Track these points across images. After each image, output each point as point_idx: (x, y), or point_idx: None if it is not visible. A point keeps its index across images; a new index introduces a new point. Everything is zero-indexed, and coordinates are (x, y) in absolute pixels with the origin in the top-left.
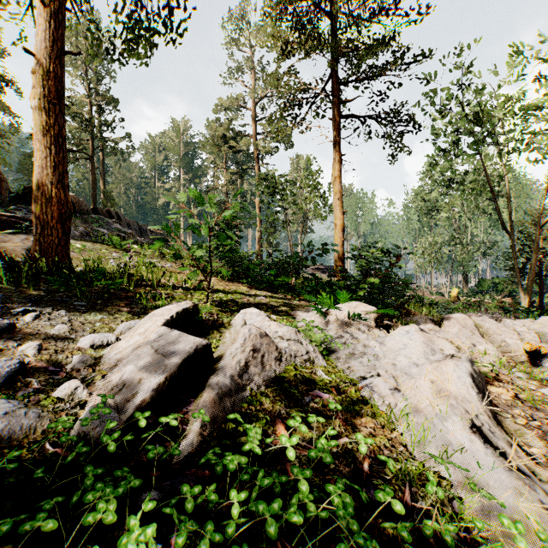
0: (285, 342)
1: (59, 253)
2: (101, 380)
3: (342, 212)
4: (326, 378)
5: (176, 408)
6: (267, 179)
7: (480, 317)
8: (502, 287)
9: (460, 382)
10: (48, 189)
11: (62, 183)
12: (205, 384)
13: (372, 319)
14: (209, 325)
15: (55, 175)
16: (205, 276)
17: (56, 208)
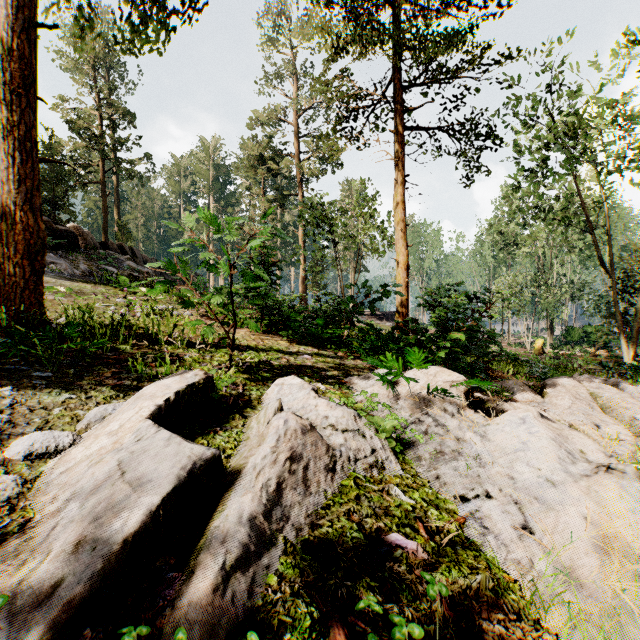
0: (340, 434)
1: (27, 299)
2: (17, 535)
3: (405, 246)
4: (406, 499)
5: (144, 598)
6: (313, 206)
7: (594, 382)
8: (595, 337)
9: (630, 517)
10: (11, 212)
11: (32, 204)
12: (203, 539)
13: (462, 394)
14: (229, 405)
15: (21, 193)
16: (228, 331)
17: (23, 238)
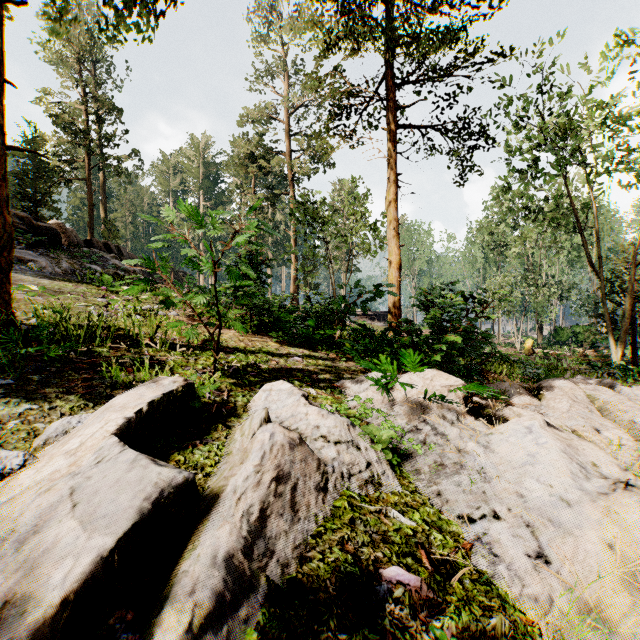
0: (332, 447)
1: None
2: None
3: (398, 246)
4: (406, 521)
5: None
6: (304, 205)
7: (590, 384)
8: (583, 337)
9: None
10: None
11: None
12: (168, 587)
13: (461, 400)
14: (212, 414)
15: None
16: (212, 333)
17: None
